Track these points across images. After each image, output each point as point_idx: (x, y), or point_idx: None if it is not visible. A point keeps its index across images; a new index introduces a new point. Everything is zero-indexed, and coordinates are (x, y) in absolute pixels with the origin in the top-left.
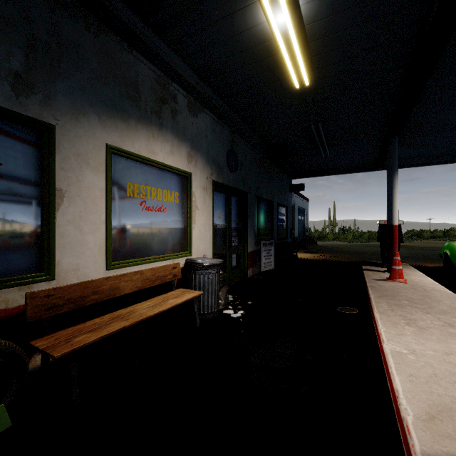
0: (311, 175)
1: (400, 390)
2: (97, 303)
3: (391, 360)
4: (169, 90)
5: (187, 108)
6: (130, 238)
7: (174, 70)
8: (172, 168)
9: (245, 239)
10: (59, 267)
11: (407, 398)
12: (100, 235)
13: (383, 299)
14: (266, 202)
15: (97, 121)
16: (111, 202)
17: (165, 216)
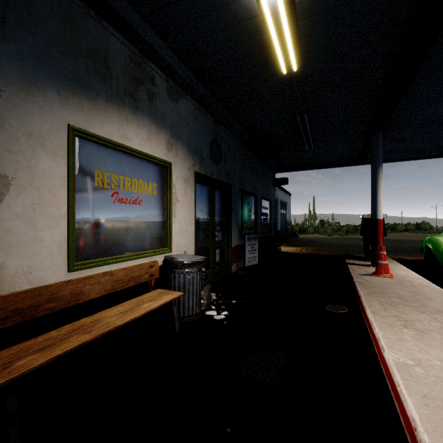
0: (294, 169)
1: (417, 418)
2: (56, 311)
3: (398, 375)
4: (145, 70)
5: (166, 92)
6: (99, 234)
7: (150, 47)
8: (149, 156)
9: (229, 233)
10: (3, 271)
11: (428, 432)
12: (59, 231)
13: (373, 297)
14: (250, 196)
15: (56, 97)
16: (74, 193)
17: (141, 210)
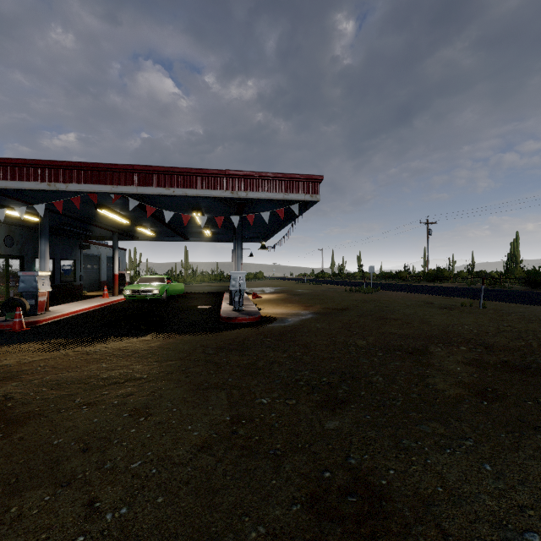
0: (96, 239)
1: None
2: None
3: None
4: None
5: None
6: None
7: None
8: None
9: None
10: None
11: None
12: None
13: (78, 302)
14: None
15: None
16: None
17: None
